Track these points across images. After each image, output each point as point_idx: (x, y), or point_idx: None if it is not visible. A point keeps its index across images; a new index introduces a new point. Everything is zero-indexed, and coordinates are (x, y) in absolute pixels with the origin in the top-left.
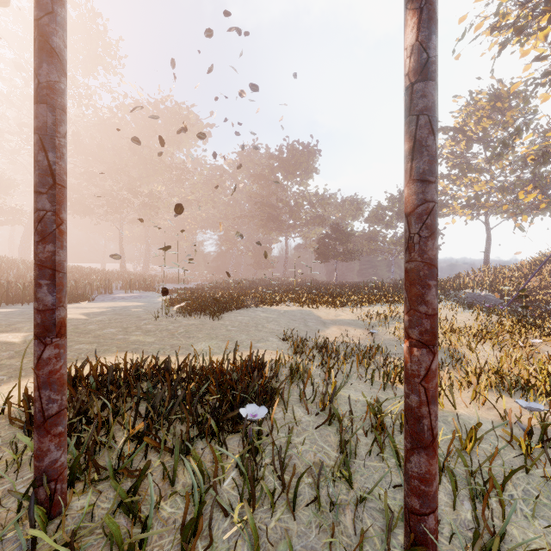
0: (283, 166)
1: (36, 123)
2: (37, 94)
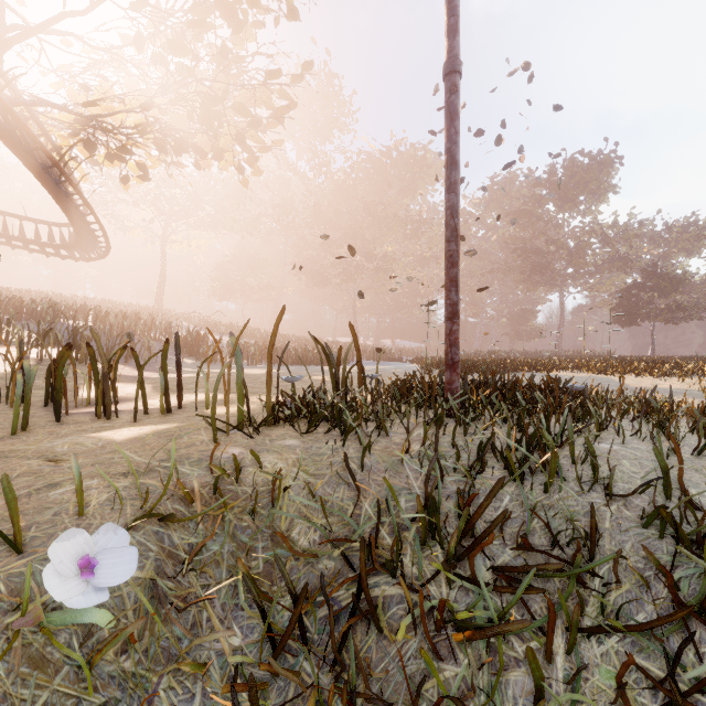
0: (556, 193)
1: (448, 204)
2: (449, 188)
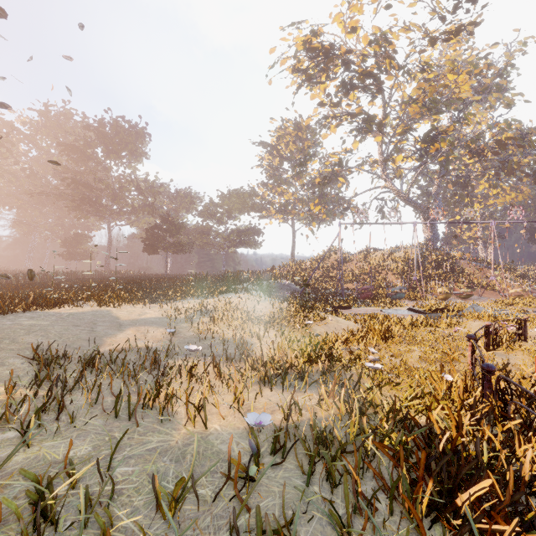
0: (105, 142)
1: None
2: None
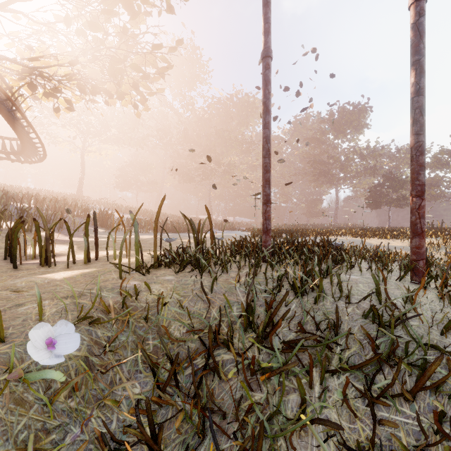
0: (334, 127)
1: (264, 135)
2: (265, 126)
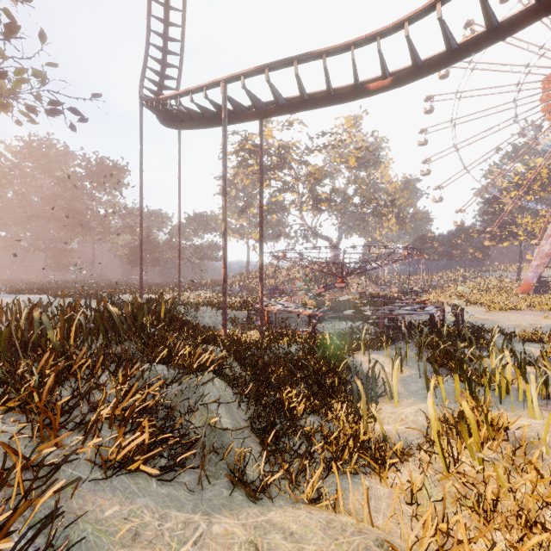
0: (92, 176)
1: (141, 267)
2: (142, 264)
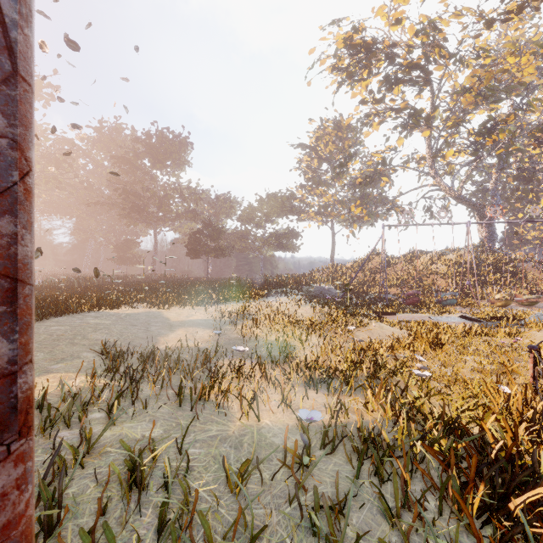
0: (151, 153)
1: None
2: None
